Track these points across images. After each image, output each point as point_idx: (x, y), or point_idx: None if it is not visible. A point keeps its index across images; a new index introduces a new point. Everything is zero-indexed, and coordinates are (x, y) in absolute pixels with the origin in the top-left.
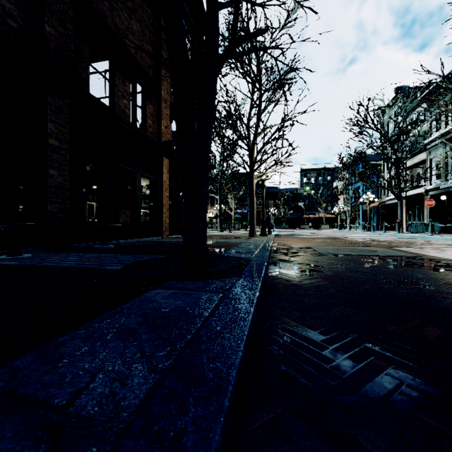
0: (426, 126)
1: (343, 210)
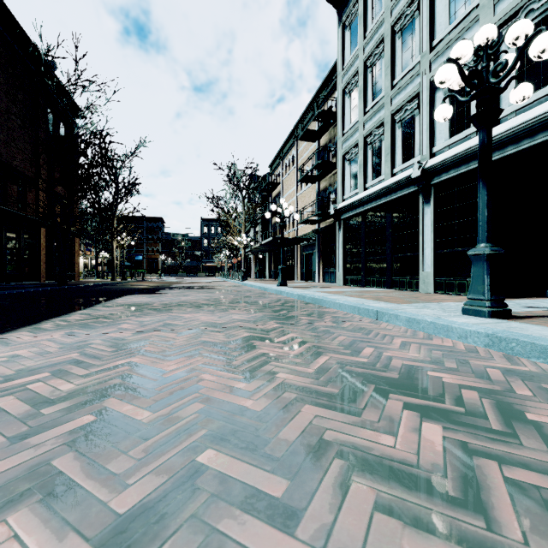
0: None
1: None
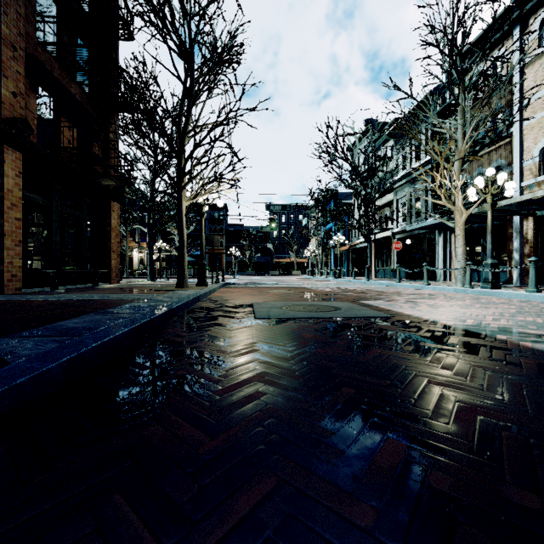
0: (393, 164)
1: (315, 253)
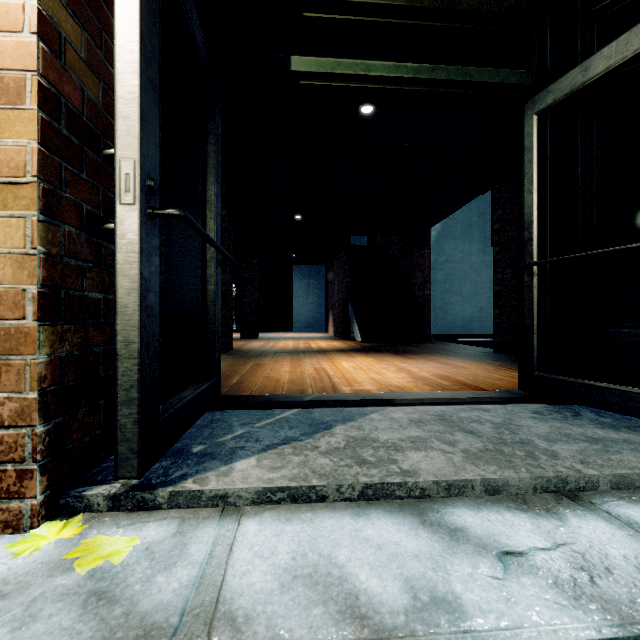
0: None
1: None
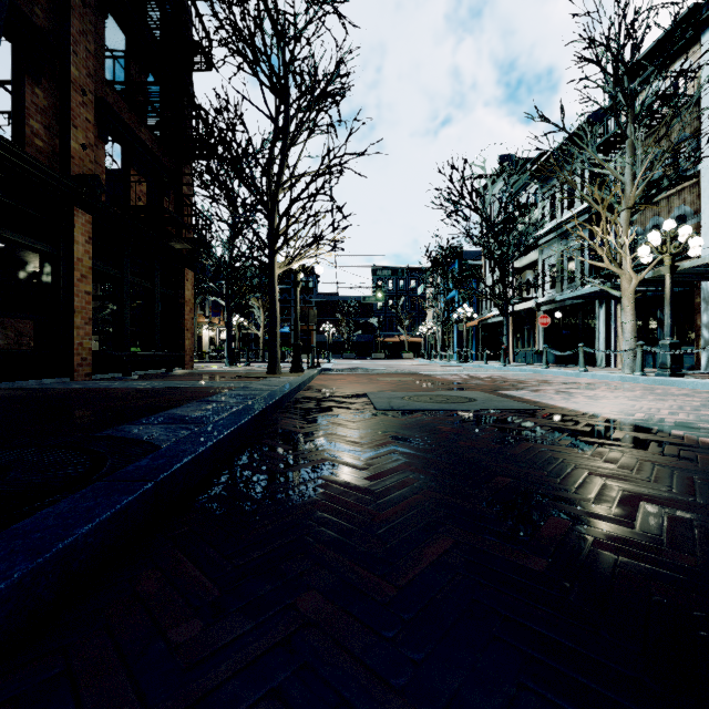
0: (537, 213)
1: (433, 331)
